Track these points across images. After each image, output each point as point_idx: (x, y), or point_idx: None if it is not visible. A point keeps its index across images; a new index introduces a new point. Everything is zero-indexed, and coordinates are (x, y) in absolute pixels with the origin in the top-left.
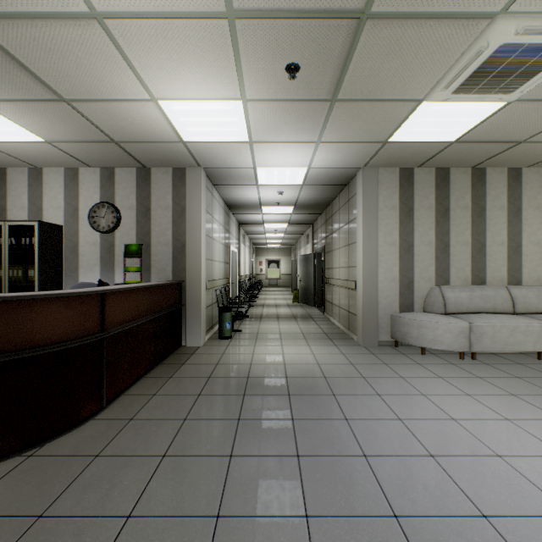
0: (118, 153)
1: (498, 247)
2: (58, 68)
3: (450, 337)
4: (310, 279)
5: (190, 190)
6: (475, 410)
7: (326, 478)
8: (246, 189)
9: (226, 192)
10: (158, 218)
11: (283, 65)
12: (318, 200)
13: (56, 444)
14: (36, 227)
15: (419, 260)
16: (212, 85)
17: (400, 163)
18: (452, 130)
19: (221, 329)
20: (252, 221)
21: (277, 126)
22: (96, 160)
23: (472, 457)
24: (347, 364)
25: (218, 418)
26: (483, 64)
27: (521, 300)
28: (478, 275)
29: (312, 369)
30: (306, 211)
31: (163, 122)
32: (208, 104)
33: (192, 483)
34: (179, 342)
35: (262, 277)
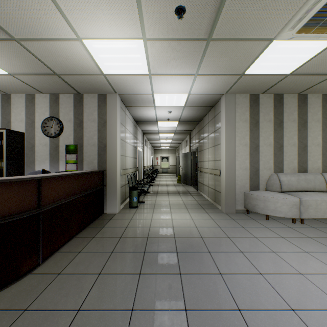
0: (60, 83)
1: (315, 147)
2: (5, 10)
3: (286, 208)
4: (188, 168)
5: (109, 108)
6: (315, 265)
7: None
8: (147, 109)
9: (134, 112)
10: (88, 127)
11: (173, 8)
12: (194, 117)
13: None
14: (4, 133)
15: (263, 155)
16: (121, 26)
17: (250, 91)
18: (290, 65)
19: (130, 201)
20: (152, 131)
21: (168, 61)
22: (45, 88)
23: (325, 311)
24: (216, 227)
25: (125, 273)
26: (325, 6)
27: None
28: (302, 166)
29: (192, 231)
30: (186, 125)
31: (87, 58)
32: (119, 43)
33: None
34: (102, 211)
35: (158, 167)
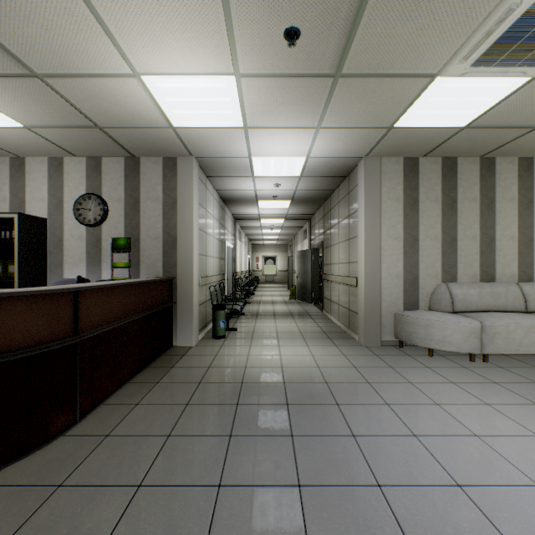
0: (104, 140)
1: (508, 241)
2: (24, 33)
3: (461, 338)
4: (307, 276)
5: (181, 180)
6: (499, 423)
7: (334, 518)
8: (242, 181)
9: (221, 185)
10: (148, 210)
11: (281, 30)
12: (316, 193)
13: (14, 469)
14: (16, 219)
15: (425, 255)
16: (201, 56)
17: (404, 152)
18: (465, 113)
19: (215, 327)
20: (248, 216)
21: (274, 108)
22: (80, 148)
23: (507, 488)
24: (350, 367)
25: (207, 434)
26: (512, 28)
27: (533, 297)
28: (487, 271)
29: (311, 373)
30: (304, 205)
31: (148, 103)
32: (198, 81)
33: (170, 527)
34: (169, 342)
35: (259, 273)
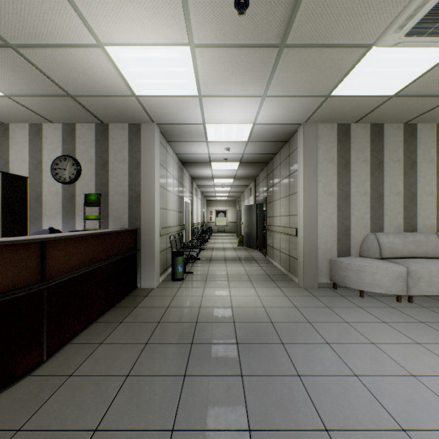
0: (76, 108)
1: (428, 197)
2: None
3: (389, 281)
4: (253, 226)
5: (144, 144)
6: (432, 363)
7: None
8: (197, 145)
9: (179, 149)
10: (115, 170)
11: None
12: (260, 156)
13: None
14: None
15: (355, 209)
16: (158, 26)
17: (338, 119)
18: (394, 82)
19: (174, 271)
20: (203, 176)
21: (225, 77)
22: (56, 116)
23: None
24: (292, 307)
25: (163, 374)
26: None
27: None
28: (409, 223)
29: (258, 313)
30: (250, 167)
31: (113, 72)
32: (156, 51)
33: None
34: (134, 284)
35: (212, 224)
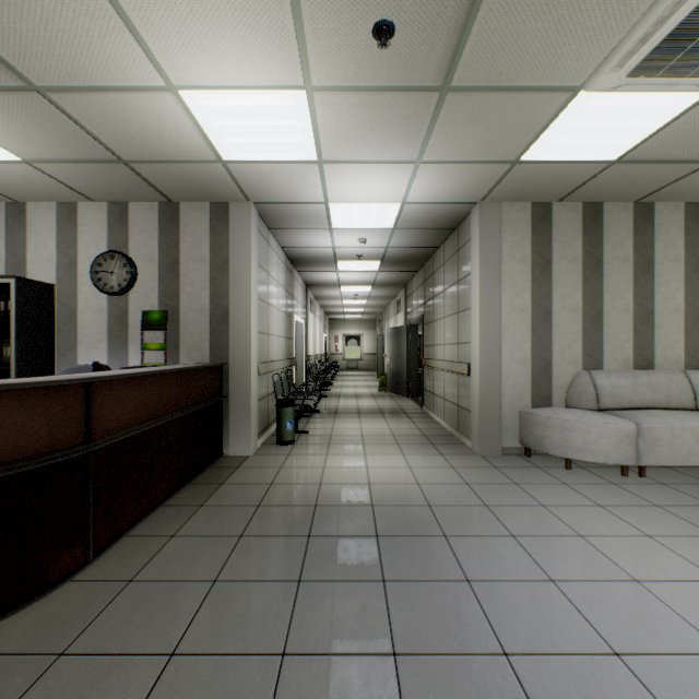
0: (131, 180)
1: (671, 315)
2: (17, 30)
3: (609, 444)
4: (402, 361)
5: (234, 234)
6: (666, 563)
7: None
8: (316, 235)
9: (287, 240)
10: (190, 273)
11: (368, 25)
12: (414, 251)
13: None
14: (13, 286)
15: (560, 333)
16: (260, 61)
17: (533, 196)
18: (616, 142)
19: (279, 430)
20: (324, 282)
21: (358, 135)
22: (99, 190)
23: (684, 658)
24: (460, 484)
25: (267, 579)
26: (686, 21)
27: None
28: (642, 355)
29: (409, 492)
30: (398, 267)
31: (189, 128)
32: (255, 97)
33: None
34: (218, 450)
35: (338, 357)
